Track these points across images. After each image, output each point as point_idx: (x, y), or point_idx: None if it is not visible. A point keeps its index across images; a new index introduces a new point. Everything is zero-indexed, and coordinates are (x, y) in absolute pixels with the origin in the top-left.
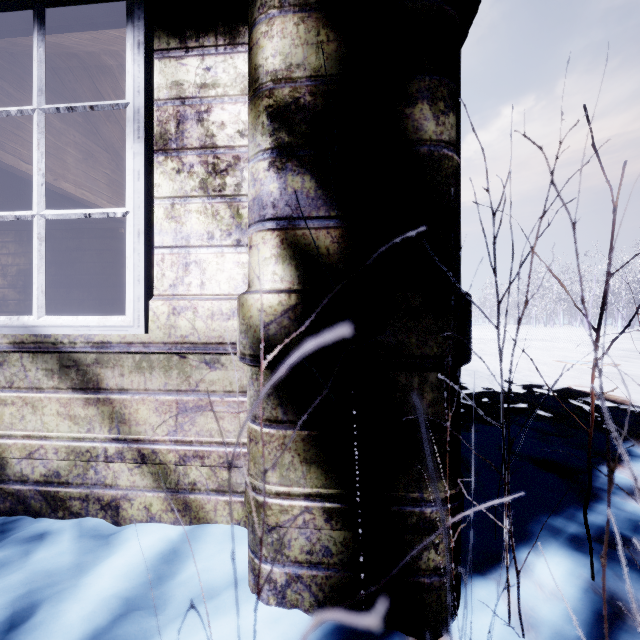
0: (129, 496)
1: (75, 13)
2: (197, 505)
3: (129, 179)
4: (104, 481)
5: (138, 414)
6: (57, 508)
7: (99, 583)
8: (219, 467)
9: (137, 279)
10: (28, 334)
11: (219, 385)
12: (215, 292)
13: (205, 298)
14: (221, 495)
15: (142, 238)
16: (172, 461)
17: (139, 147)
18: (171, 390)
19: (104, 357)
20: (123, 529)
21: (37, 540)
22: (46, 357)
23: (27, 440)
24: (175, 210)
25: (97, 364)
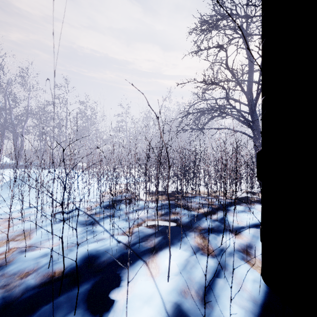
0: None
1: None
2: None
3: None
4: None
5: None
6: None
7: None
8: None
9: None
10: None
11: None
12: None
13: None
14: None
15: None
16: None
17: None
18: None
19: None
20: None
21: None
22: None
23: None
24: None
25: None
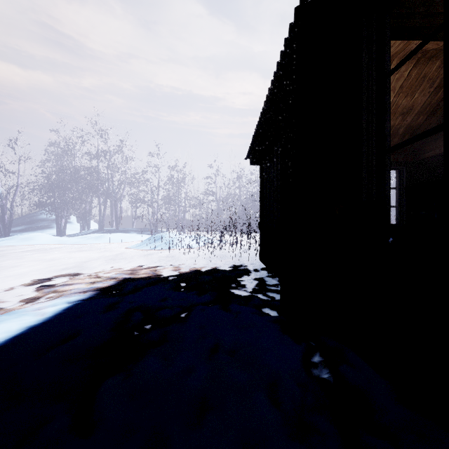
0: None
1: None
2: None
3: None
4: None
5: None
6: None
7: None
8: None
9: None
10: None
11: None
12: None
13: None
14: None
15: None
16: None
17: None
18: None
19: None
20: None
21: None
22: None
23: None
24: None
25: None
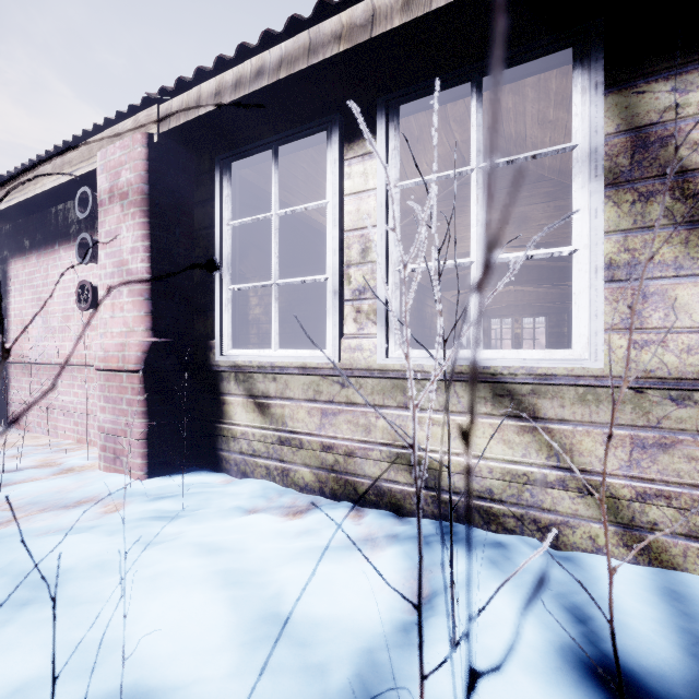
0: (570, 523)
1: (504, 74)
2: (658, 546)
3: (577, 218)
4: (540, 505)
5: (581, 445)
6: (489, 522)
7: (625, 602)
8: (690, 511)
9: (594, 314)
10: (466, 365)
11: (690, 423)
12: (684, 325)
13: (673, 331)
14: (693, 541)
15: (600, 274)
16: (626, 496)
17: (596, 185)
18: (623, 425)
19: (541, 388)
20: (570, 554)
21: (501, 547)
22: (478, 386)
23: (461, 457)
24: (628, 243)
25: (533, 395)
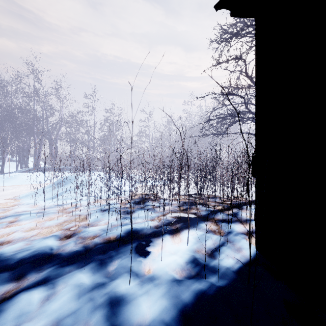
0: None
1: None
2: None
3: None
4: None
5: None
6: None
7: None
8: None
9: None
10: None
11: None
12: None
13: None
14: None
15: None
16: None
17: None
18: None
19: None
20: None
21: None
22: None
23: None
24: None
25: None
